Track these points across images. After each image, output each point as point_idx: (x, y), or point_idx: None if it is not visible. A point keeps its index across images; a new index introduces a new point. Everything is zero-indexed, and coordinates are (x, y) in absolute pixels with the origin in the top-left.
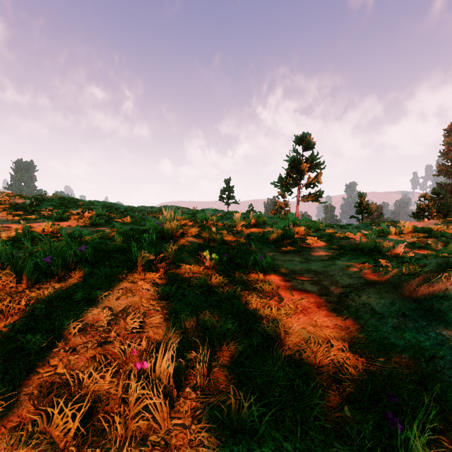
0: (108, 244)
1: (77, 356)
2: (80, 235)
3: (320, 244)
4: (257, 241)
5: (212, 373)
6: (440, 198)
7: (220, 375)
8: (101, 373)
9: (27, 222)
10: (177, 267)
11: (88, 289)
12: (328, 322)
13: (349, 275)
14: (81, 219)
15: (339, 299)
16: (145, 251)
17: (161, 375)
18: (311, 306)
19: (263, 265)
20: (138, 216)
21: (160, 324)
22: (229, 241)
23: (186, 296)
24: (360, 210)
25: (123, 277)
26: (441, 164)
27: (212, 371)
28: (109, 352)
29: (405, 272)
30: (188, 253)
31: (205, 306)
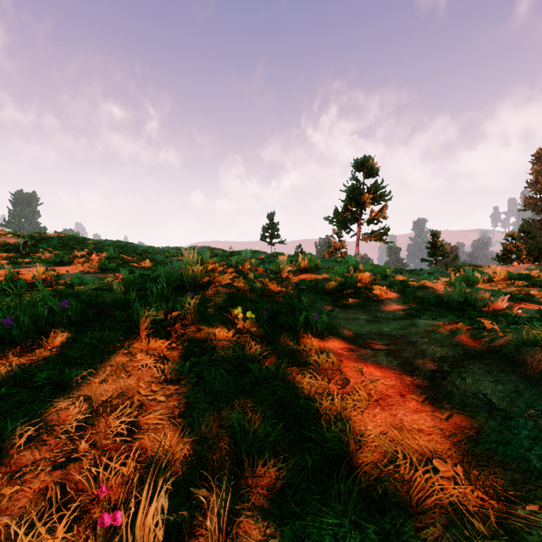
0: (104, 298)
1: (17, 488)
2: (82, 283)
3: (391, 295)
4: (308, 292)
5: (236, 525)
6: (529, 238)
7: (251, 528)
8: (49, 525)
9: (16, 266)
10: (197, 330)
11: (63, 366)
12: (421, 422)
13: (439, 342)
14: (87, 263)
15: (431, 381)
16: (152, 307)
17: (144, 540)
18: (390, 394)
19: (318, 327)
20: (160, 259)
21: (163, 424)
22: (272, 293)
23: (207, 376)
24: (433, 252)
25: (115, 348)
26: (528, 197)
27: (237, 520)
28: (73, 479)
29: (528, 342)
30: (214, 310)
31: (234, 392)
